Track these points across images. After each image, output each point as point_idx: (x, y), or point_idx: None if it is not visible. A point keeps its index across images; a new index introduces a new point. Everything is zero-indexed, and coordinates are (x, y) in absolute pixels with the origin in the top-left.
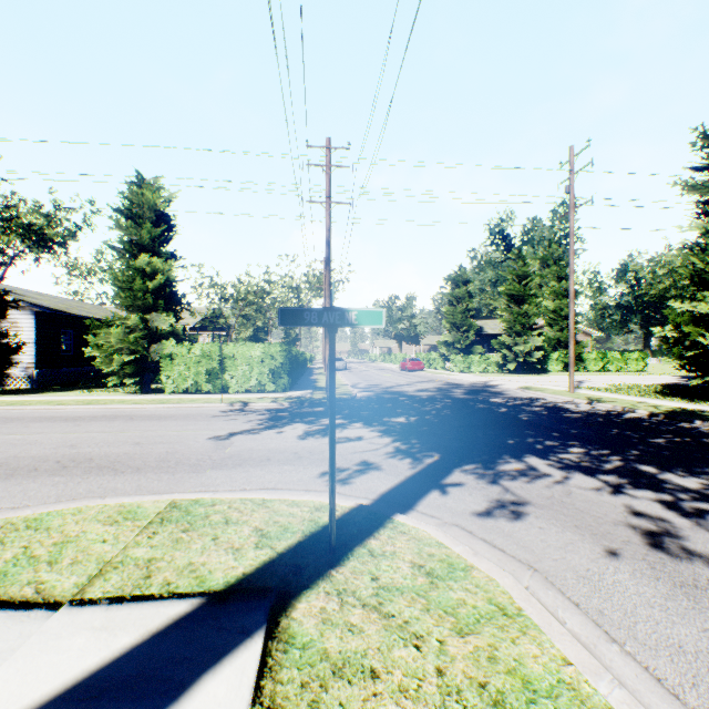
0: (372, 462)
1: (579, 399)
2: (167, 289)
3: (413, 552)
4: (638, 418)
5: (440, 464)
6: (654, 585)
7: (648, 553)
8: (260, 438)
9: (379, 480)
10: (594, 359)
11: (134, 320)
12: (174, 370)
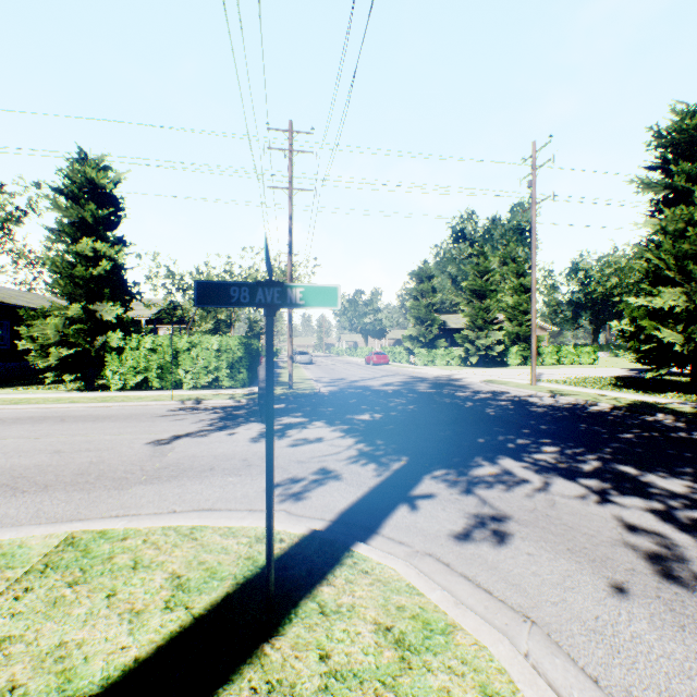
0: (332, 469)
1: (542, 392)
2: (114, 277)
3: (378, 604)
4: (602, 411)
5: (408, 470)
6: (681, 639)
7: (660, 586)
8: (208, 441)
9: (339, 493)
10: (550, 353)
11: (75, 310)
12: (121, 365)
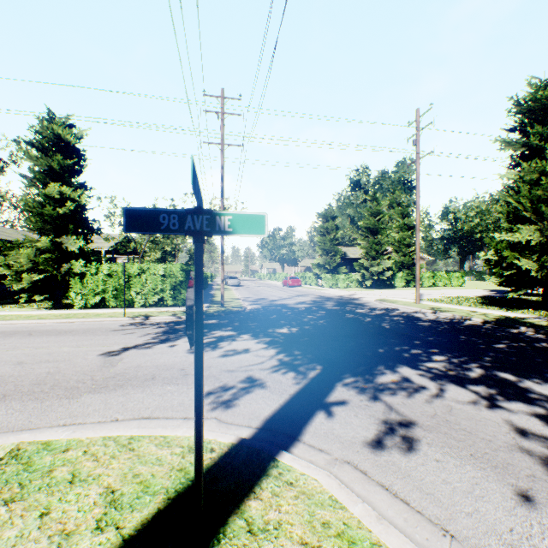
0: (257, 378)
1: (426, 309)
2: (77, 215)
3: (303, 520)
4: (475, 325)
5: (322, 378)
6: None
7: None
8: (151, 352)
9: (263, 400)
10: (428, 277)
11: (45, 242)
12: (83, 287)
